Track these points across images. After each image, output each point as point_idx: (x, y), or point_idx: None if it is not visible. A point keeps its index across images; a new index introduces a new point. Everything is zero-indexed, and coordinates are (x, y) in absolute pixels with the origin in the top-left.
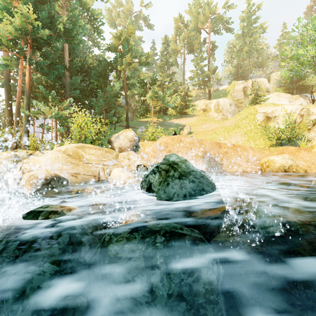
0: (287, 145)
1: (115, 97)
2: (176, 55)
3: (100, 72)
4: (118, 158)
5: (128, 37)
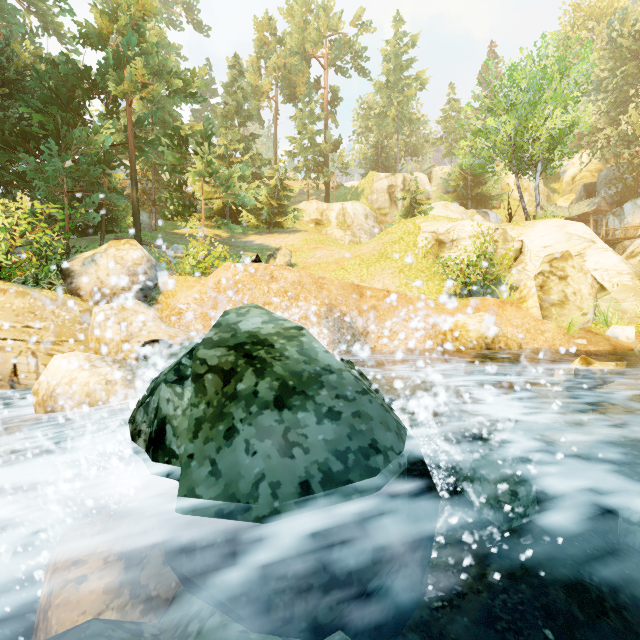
0: (478, 296)
1: (101, 163)
2: (258, 100)
3: (56, 92)
4: (90, 322)
5: (137, 17)
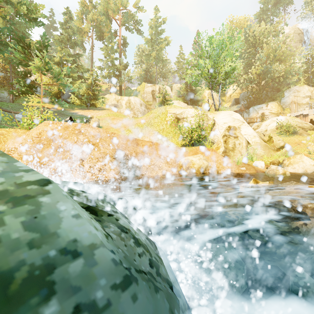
0: (196, 146)
1: None
2: (82, 36)
3: None
4: None
5: None
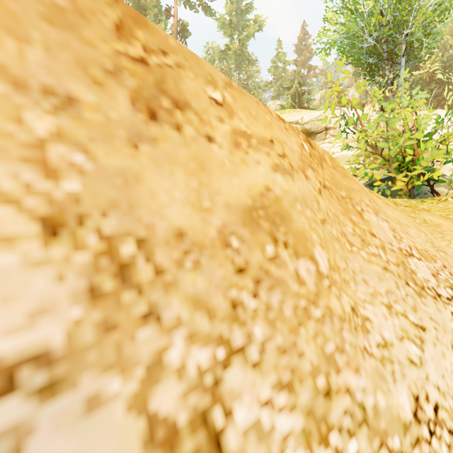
0: None
1: None
2: None
3: None
4: None
5: None
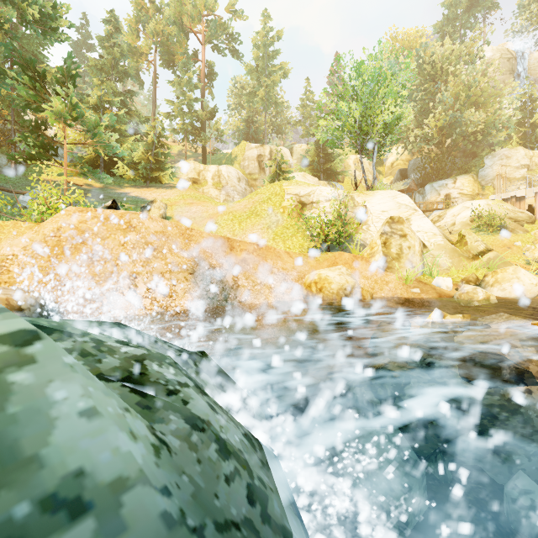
0: (334, 251)
1: None
2: (137, 60)
3: None
4: None
5: None
